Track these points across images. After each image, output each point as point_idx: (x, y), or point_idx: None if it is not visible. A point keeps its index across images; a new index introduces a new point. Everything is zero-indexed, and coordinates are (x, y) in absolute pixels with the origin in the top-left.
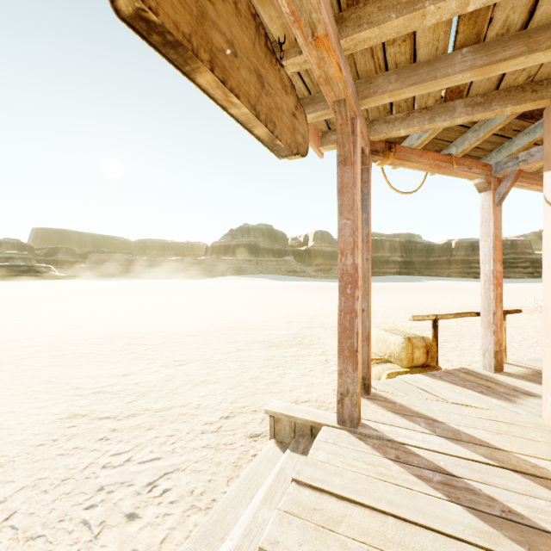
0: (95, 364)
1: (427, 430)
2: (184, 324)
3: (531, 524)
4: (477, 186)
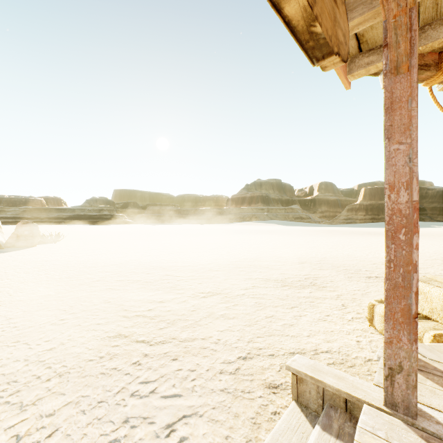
0: (141, 290)
1: None
2: (209, 260)
3: None
4: None
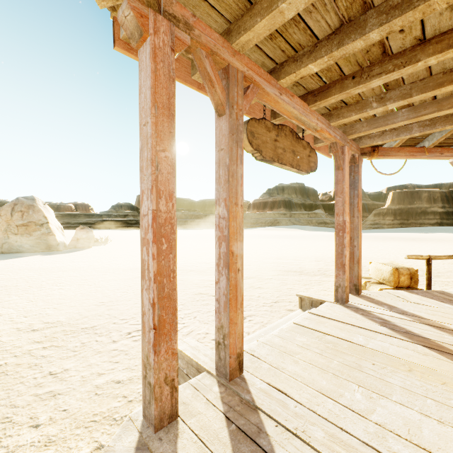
0: (199, 275)
1: (386, 309)
2: None
3: (417, 335)
4: (452, 163)
